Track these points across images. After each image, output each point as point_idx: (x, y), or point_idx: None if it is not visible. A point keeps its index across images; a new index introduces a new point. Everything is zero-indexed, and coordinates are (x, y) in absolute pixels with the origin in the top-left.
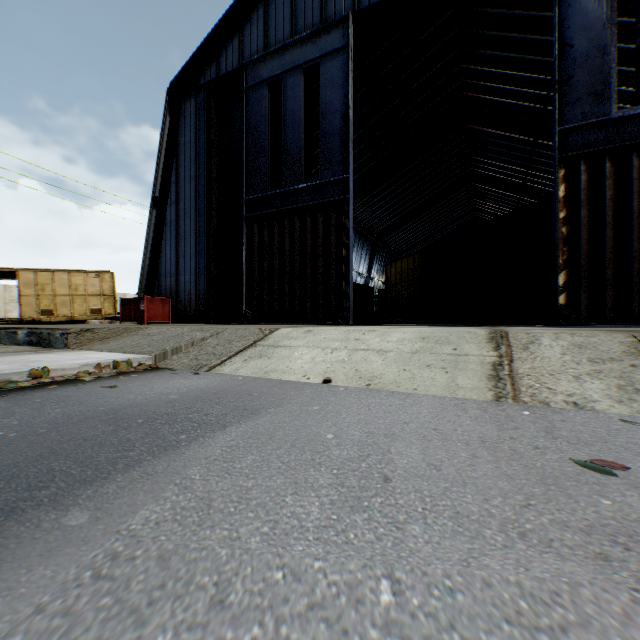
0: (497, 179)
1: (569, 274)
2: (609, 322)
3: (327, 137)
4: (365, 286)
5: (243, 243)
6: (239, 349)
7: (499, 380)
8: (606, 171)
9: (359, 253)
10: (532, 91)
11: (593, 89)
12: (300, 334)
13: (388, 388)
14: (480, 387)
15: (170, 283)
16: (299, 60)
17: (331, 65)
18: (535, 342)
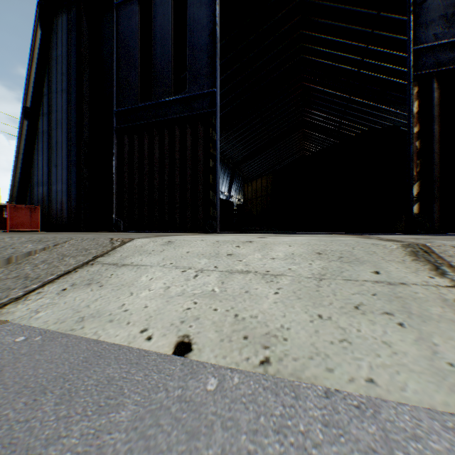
0: (320, 126)
1: (422, 185)
2: None
3: (195, 53)
4: (227, 201)
5: (113, 153)
6: (67, 269)
7: None
8: None
9: (222, 177)
10: (351, 56)
11: (445, 12)
12: (157, 246)
13: (310, 375)
14: None
15: (42, 192)
16: None
17: None
18: None
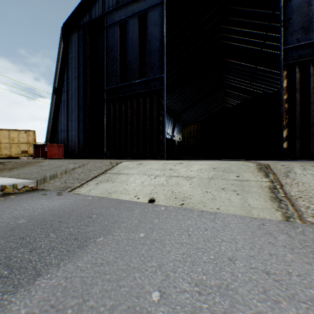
0: (236, 87)
1: (289, 131)
2: (312, 158)
3: (151, 54)
4: (171, 139)
5: (104, 113)
6: (94, 175)
7: (280, 201)
8: (310, 72)
9: (168, 123)
10: (256, 40)
11: (303, 25)
12: (135, 165)
13: (197, 207)
14: (268, 207)
15: (64, 136)
16: (136, 10)
17: (154, 13)
18: (291, 171)
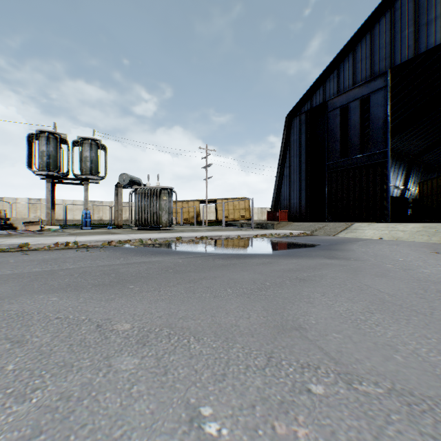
0: None
1: None
2: None
3: (374, 131)
4: (400, 197)
5: (325, 184)
6: (340, 230)
7: None
8: None
9: (395, 172)
10: None
11: None
12: (365, 225)
13: (403, 240)
14: (438, 240)
15: (286, 203)
16: (357, 95)
17: (376, 96)
18: None
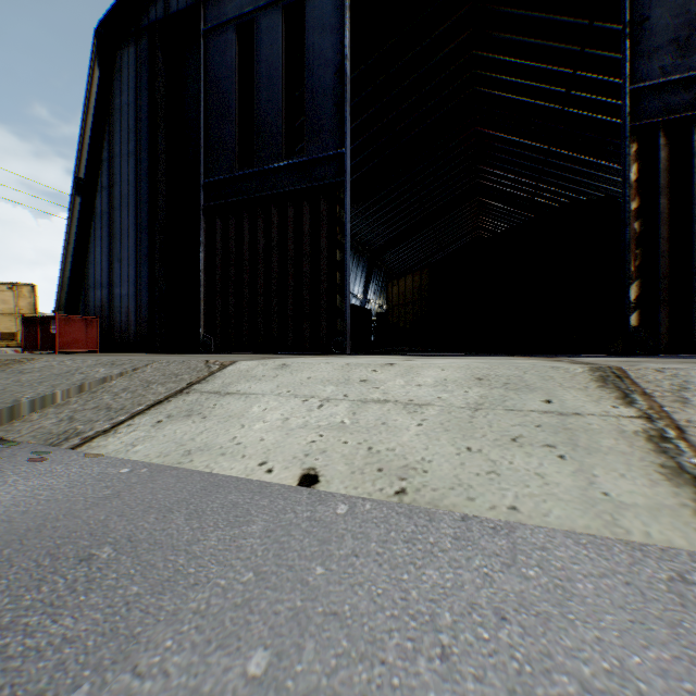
0: (505, 193)
1: (643, 286)
2: None
3: (316, 98)
4: (362, 308)
5: (200, 242)
6: (157, 399)
7: None
8: (694, 146)
9: (354, 271)
10: (551, 87)
11: (676, 35)
12: (268, 371)
13: (449, 504)
14: (667, 504)
15: (101, 297)
16: None
17: None
18: (689, 387)
